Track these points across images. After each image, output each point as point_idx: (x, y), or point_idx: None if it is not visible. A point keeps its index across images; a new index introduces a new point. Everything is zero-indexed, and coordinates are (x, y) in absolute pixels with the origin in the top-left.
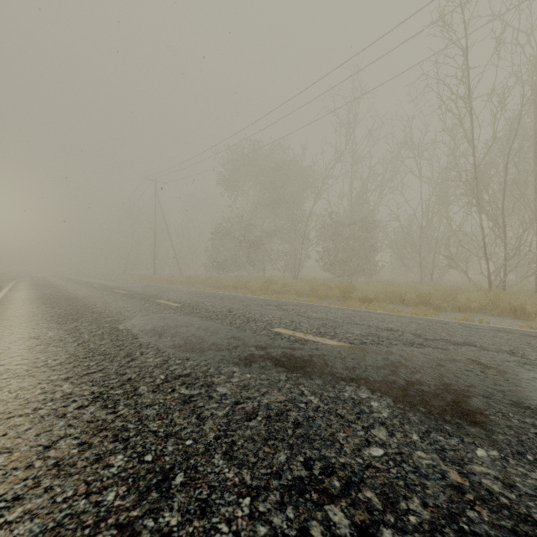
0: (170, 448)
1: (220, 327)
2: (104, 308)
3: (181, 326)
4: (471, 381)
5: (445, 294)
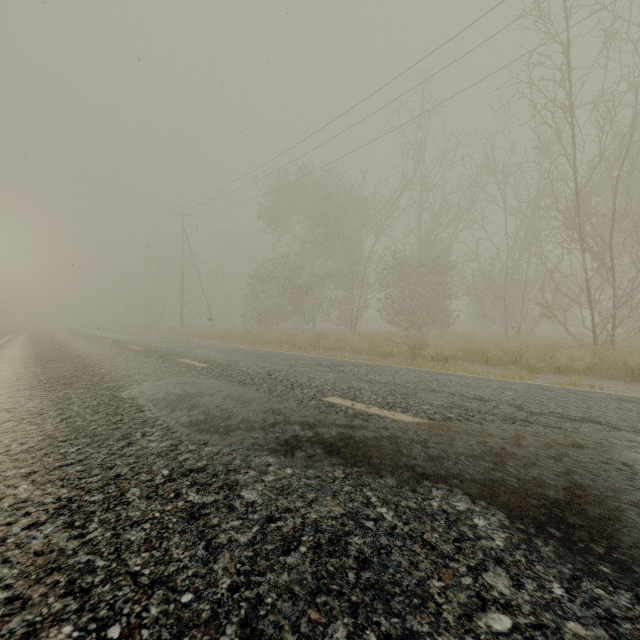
0: (154, 610)
1: (255, 396)
2: (109, 369)
3: (204, 394)
4: (614, 480)
5: (541, 352)
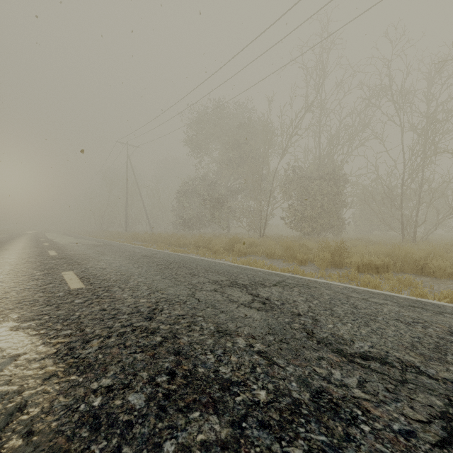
0: None
1: None
2: None
3: None
4: None
5: None
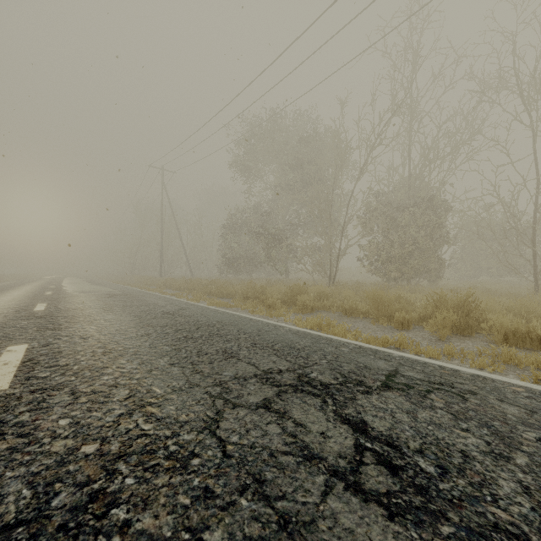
0: None
1: None
2: None
3: None
4: None
5: None
